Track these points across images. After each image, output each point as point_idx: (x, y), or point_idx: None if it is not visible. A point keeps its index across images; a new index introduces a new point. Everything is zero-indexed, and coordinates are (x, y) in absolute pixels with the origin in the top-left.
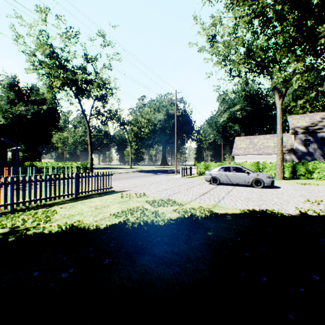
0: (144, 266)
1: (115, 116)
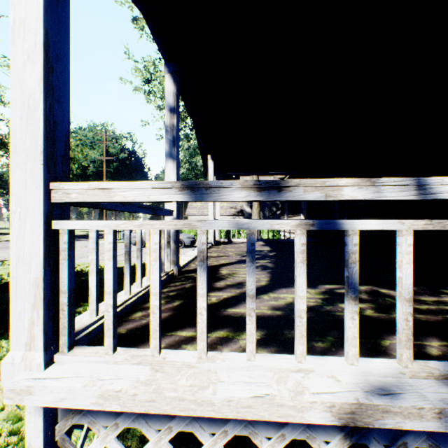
0: (7, 296)
1: (2, 148)
